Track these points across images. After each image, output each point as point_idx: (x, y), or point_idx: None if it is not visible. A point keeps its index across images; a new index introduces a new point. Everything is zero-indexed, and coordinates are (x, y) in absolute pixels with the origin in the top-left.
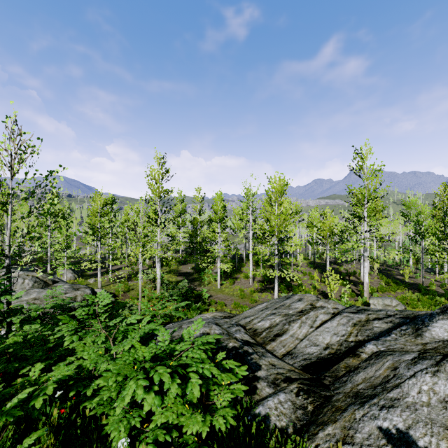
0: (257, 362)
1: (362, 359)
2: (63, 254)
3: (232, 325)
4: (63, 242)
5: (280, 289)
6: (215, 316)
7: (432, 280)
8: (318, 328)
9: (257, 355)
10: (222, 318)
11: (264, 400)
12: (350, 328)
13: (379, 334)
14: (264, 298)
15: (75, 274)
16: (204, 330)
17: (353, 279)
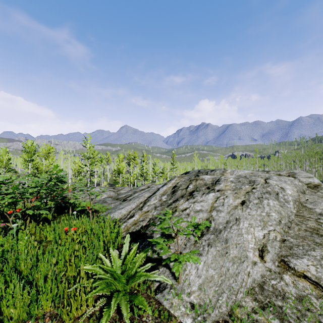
0: None
1: None
2: None
3: None
4: None
5: None
6: None
7: None
8: None
9: None
10: None
11: None
12: None
13: None
14: None
15: None
16: None
17: None
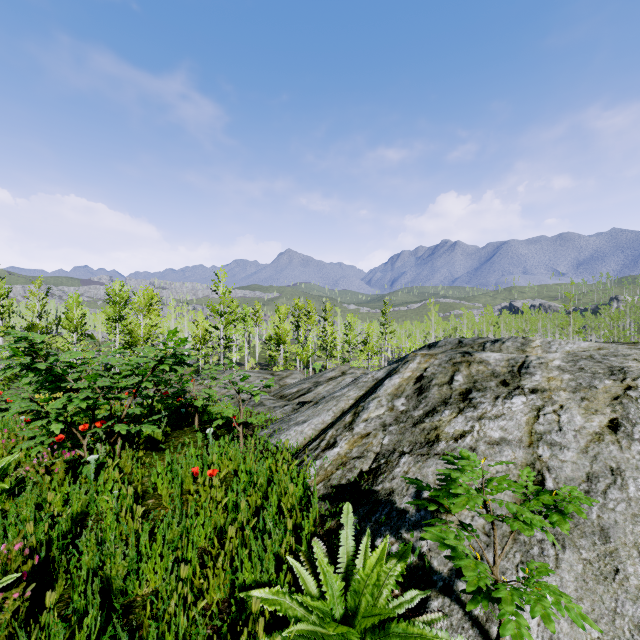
0: None
1: None
2: None
3: None
4: None
5: None
6: None
7: None
8: None
9: None
10: None
11: None
12: None
13: None
14: None
15: None
16: None
17: None
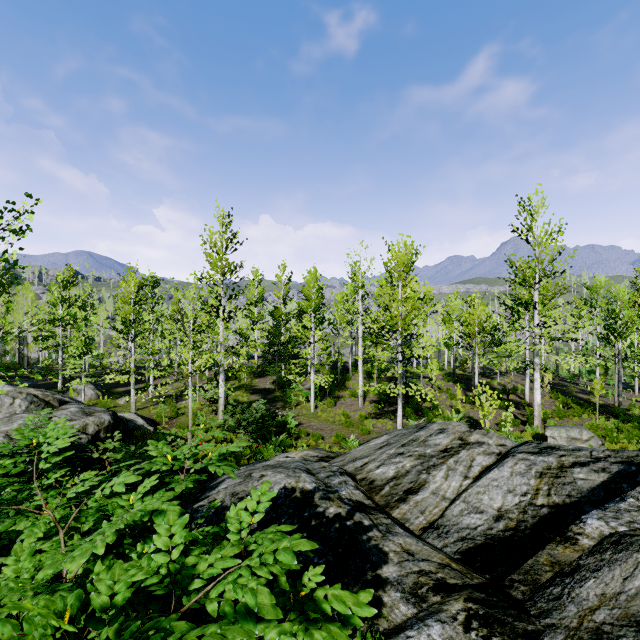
0: (379, 547)
1: (584, 549)
2: (80, 361)
3: (334, 473)
4: (82, 344)
5: (405, 413)
6: (307, 457)
7: (633, 400)
8: (479, 480)
9: (378, 530)
10: (318, 461)
11: (399, 634)
12: (534, 481)
13: (589, 492)
14: (381, 427)
15: (98, 391)
16: (286, 483)
17: (514, 399)
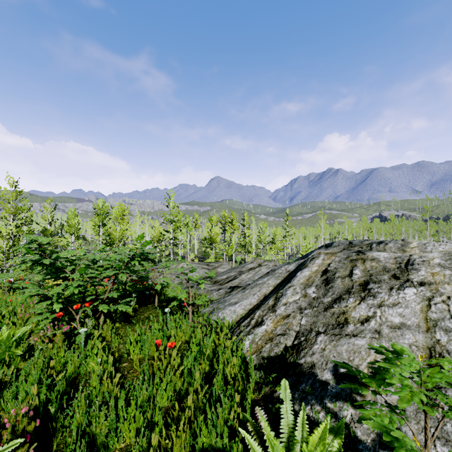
0: None
1: None
2: None
3: None
4: None
5: None
6: None
7: None
8: None
9: None
10: None
11: None
12: None
13: None
14: None
15: None
16: None
17: None
